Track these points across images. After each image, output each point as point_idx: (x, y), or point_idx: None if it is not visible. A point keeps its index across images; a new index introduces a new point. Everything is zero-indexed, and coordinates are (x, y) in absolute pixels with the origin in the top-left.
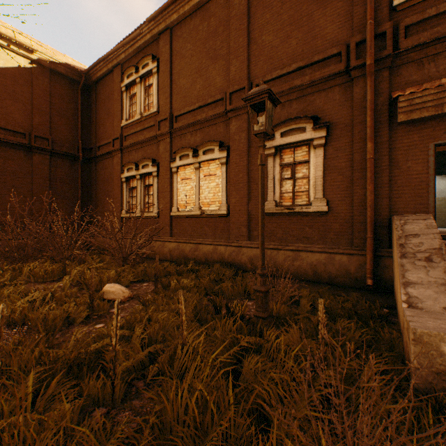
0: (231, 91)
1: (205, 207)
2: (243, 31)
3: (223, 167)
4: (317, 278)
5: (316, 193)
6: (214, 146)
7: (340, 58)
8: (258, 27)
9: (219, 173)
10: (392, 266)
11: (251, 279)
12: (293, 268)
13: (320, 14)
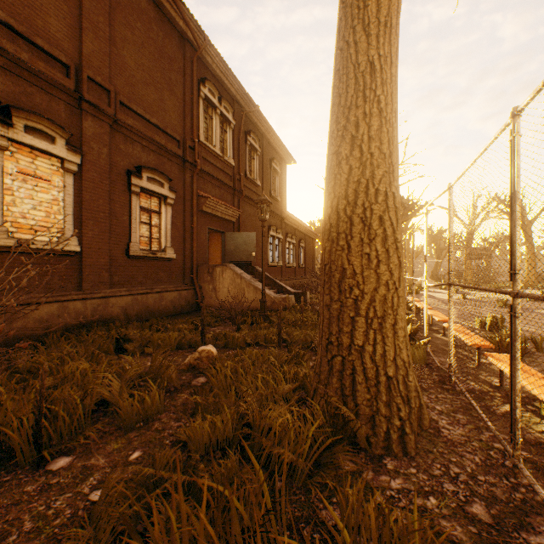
0: (93, 77)
1: (21, 233)
2: (106, 12)
3: (69, 176)
4: (176, 311)
5: (167, 242)
6: (56, 134)
7: (178, 145)
8: (120, 33)
9: (59, 182)
10: (203, 293)
11: (170, 321)
12: (162, 308)
13: (169, 96)
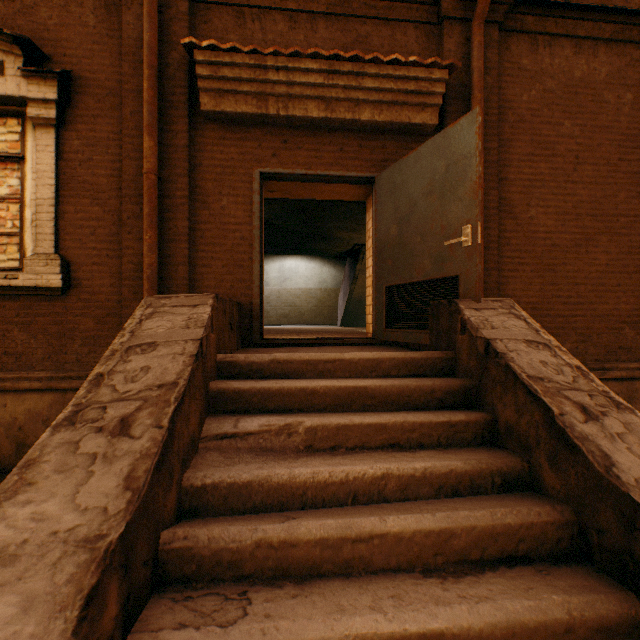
0: None
1: None
2: None
3: None
4: None
5: (38, 241)
6: None
7: None
8: None
9: None
10: None
11: None
12: None
13: None
